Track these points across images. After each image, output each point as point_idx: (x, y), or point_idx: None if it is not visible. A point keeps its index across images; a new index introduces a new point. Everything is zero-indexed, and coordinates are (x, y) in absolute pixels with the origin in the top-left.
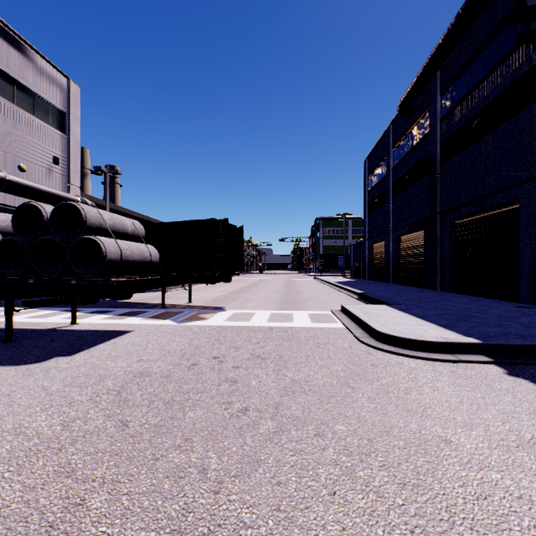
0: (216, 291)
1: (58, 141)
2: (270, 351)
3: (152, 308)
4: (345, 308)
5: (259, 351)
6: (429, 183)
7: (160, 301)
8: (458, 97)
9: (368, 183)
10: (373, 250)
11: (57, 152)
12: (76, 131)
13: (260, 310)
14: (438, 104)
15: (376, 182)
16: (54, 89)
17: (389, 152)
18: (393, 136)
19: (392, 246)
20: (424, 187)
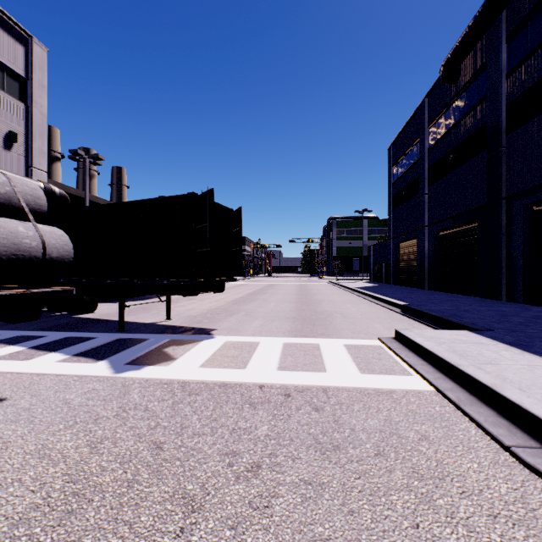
0: (213, 300)
1: (16, 113)
2: (289, 540)
3: (104, 331)
4: (408, 338)
5: (253, 539)
6: (488, 161)
7: (128, 317)
8: (539, 37)
9: (394, 173)
10: (399, 251)
11: (15, 126)
12: (42, 103)
13: (267, 336)
14: (503, 54)
15: (404, 171)
16: (11, 47)
17: (424, 132)
18: (429, 112)
19: (427, 245)
20: (478, 167)
